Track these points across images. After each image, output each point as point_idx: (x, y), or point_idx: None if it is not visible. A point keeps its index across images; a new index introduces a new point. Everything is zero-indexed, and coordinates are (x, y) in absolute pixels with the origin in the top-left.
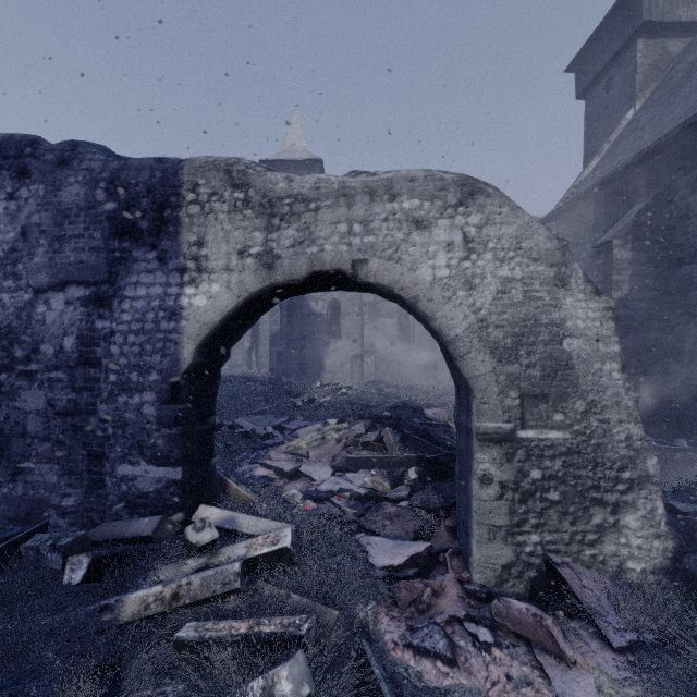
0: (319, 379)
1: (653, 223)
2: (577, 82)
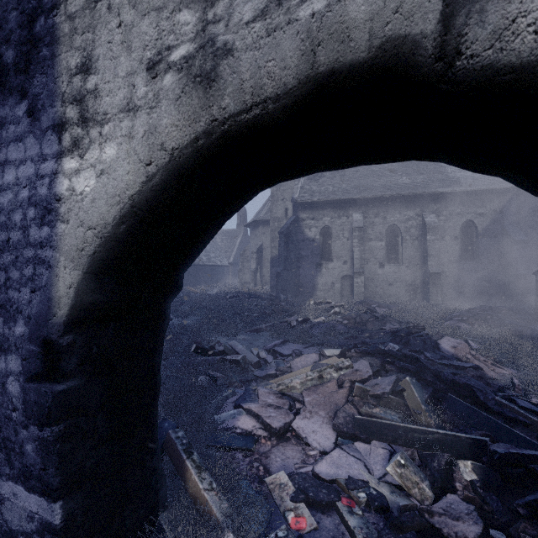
0: (312, 296)
1: None
2: None
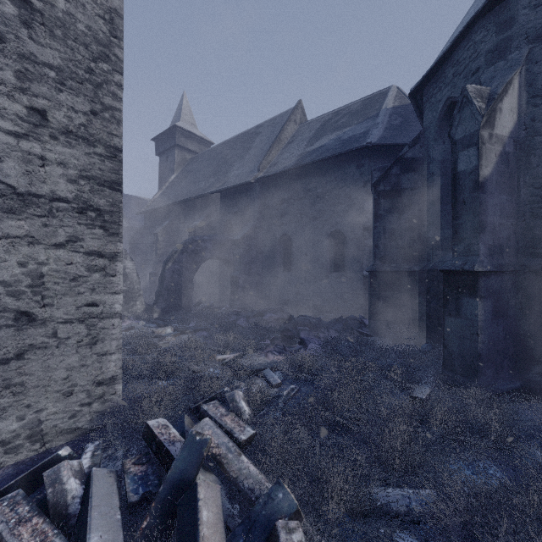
0: None
1: (171, 229)
2: (156, 148)
